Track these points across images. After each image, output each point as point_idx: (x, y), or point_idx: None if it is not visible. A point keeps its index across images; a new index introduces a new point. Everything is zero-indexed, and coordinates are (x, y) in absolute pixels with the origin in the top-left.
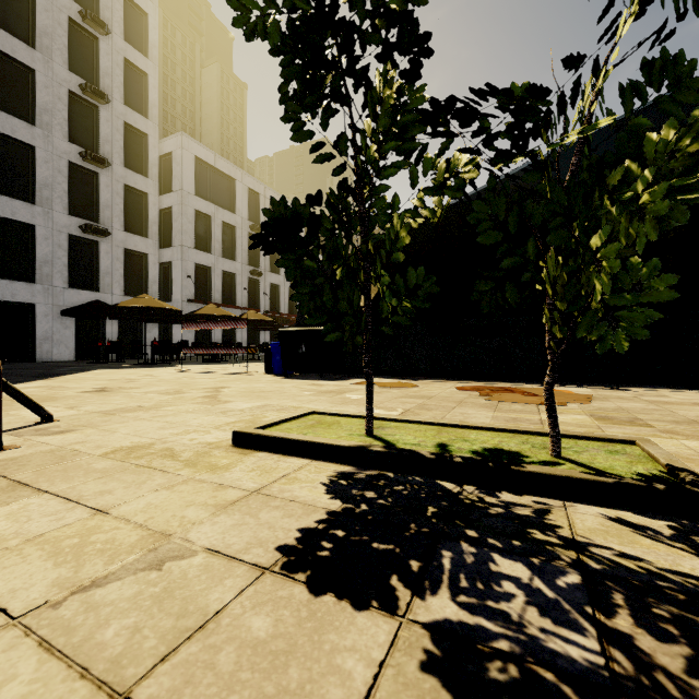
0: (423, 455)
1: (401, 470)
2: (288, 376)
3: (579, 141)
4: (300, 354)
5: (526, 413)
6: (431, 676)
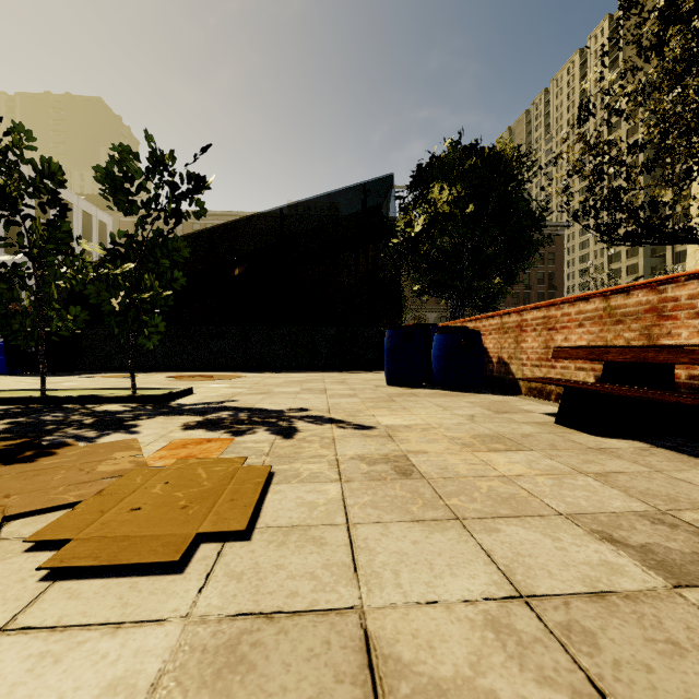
0: (59, 396)
1: (48, 404)
2: (15, 374)
3: (139, 265)
4: (30, 353)
5: (179, 385)
6: (2, 424)
